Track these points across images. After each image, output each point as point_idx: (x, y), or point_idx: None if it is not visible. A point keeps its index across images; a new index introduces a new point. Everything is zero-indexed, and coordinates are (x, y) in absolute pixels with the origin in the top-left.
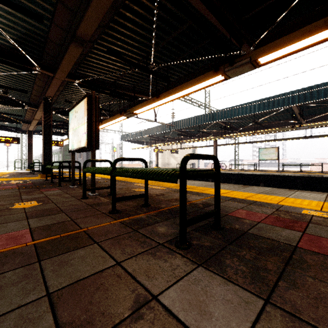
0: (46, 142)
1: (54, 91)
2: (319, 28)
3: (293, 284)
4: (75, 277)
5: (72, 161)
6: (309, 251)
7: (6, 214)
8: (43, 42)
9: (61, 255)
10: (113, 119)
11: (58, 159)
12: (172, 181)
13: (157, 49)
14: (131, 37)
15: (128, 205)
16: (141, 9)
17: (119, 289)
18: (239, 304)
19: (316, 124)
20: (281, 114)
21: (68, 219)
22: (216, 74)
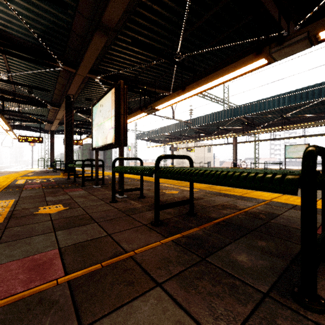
0: (68, 141)
1: (76, 89)
2: None
3: None
4: None
5: (96, 160)
6: None
7: (30, 223)
8: (66, 35)
9: (113, 315)
10: (133, 116)
11: (77, 158)
12: (287, 191)
13: (184, 36)
14: (157, 23)
15: (169, 213)
16: None
17: None
18: None
19: None
20: (314, 106)
21: (104, 233)
22: (258, 57)
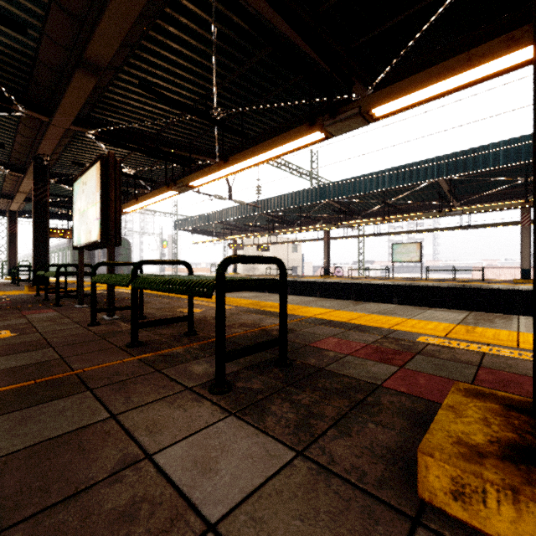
0: (38, 232)
1: (52, 146)
2: (451, 71)
3: (346, 432)
4: (41, 436)
5: (79, 264)
6: (393, 391)
7: None
8: (30, 65)
9: (27, 409)
10: (156, 194)
11: (64, 260)
12: (206, 296)
13: (222, 86)
14: (179, 65)
15: (162, 334)
16: (192, 23)
17: (101, 449)
18: (261, 459)
19: (474, 208)
20: (424, 191)
21: (56, 357)
22: (311, 129)
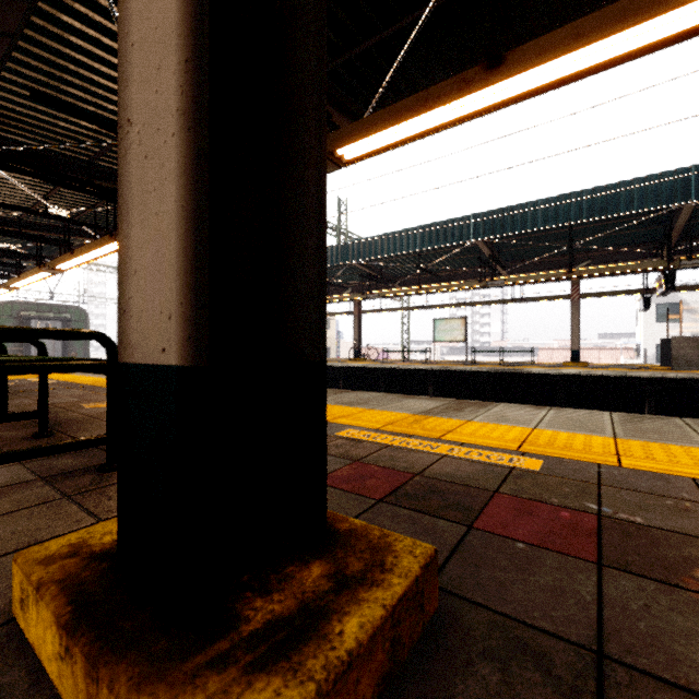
0: None
1: None
2: (410, 111)
3: None
4: None
5: None
6: None
7: None
8: None
9: None
10: (96, 246)
11: None
12: None
13: None
14: (95, 69)
15: None
16: (96, 14)
17: None
18: None
19: (516, 278)
20: (466, 255)
21: None
22: None
